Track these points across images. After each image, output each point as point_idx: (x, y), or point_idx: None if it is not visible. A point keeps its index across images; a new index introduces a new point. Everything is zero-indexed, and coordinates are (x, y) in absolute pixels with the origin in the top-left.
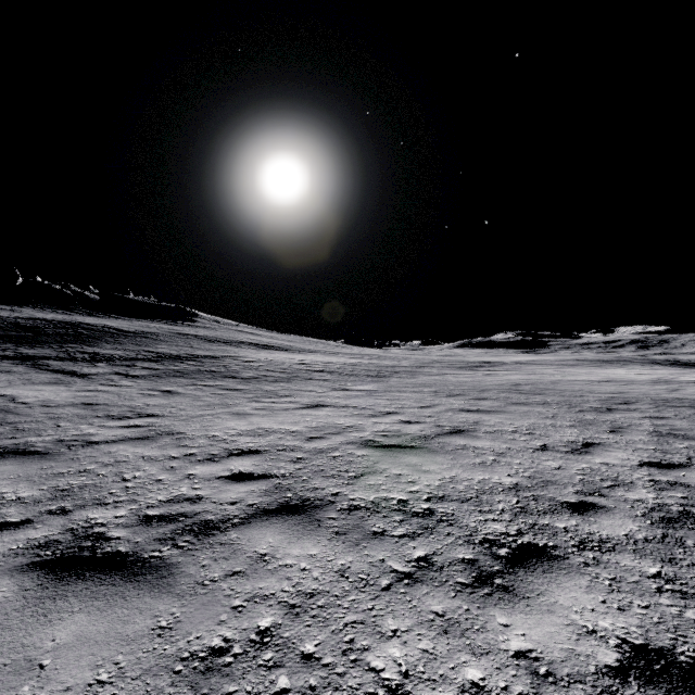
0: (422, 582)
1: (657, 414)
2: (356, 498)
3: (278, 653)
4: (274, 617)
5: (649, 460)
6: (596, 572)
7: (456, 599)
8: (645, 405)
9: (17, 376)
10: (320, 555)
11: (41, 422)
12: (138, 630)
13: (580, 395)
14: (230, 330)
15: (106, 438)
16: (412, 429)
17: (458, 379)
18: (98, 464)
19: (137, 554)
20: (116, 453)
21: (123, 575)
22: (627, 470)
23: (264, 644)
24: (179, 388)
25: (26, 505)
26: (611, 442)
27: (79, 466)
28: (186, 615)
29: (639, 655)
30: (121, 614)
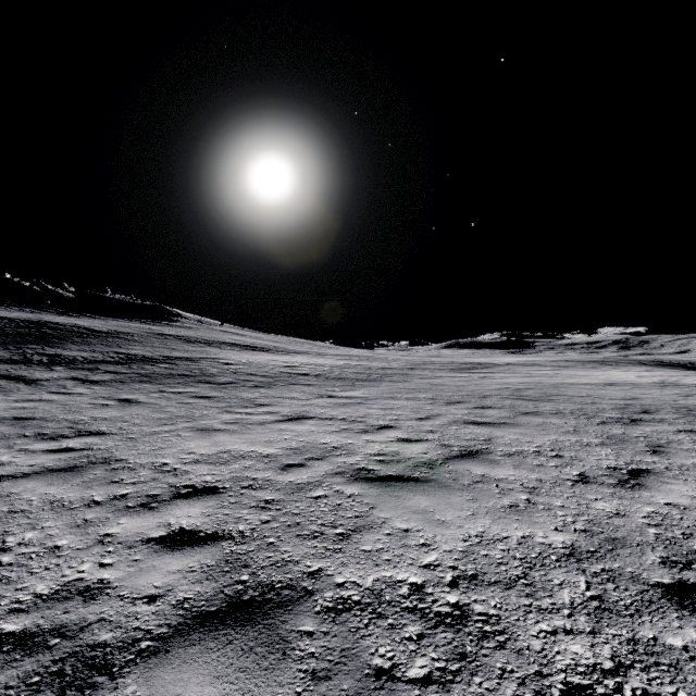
0: None
1: (690, 426)
2: (346, 583)
3: None
4: None
5: None
6: None
7: None
8: (669, 415)
9: None
10: None
11: None
12: None
13: (592, 402)
14: (213, 330)
15: (18, 469)
16: (413, 451)
17: (454, 383)
18: None
19: None
20: (18, 496)
21: None
22: None
23: None
24: (142, 396)
25: None
26: (662, 468)
27: None
28: None
29: None
30: None
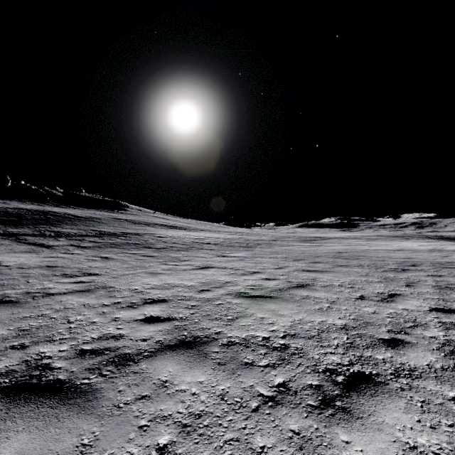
0: (282, 404)
1: (436, 273)
2: (233, 336)
3: None
4: (170, 435)
5: (436, 307)
6: (410, 396)
7: (308, 419)
8: (427, 267)
9: (4, 247)
10: (206, 382)
11: (16, 279)
12: (65, 447)
13: (382, 260)
14: (149, 216)
15: (60, 290)
16: (270, 284)
17: (300, 249)
18: (52, 310)
19: (72, 381)
20: (66, 302)
21: (59, 398)
22: (421, 314)
23: None
24: (113, 255)
25: None
26: (408, 293)
27: (38, 311)
28: (103, 433)
29: None
30: (54, 432)
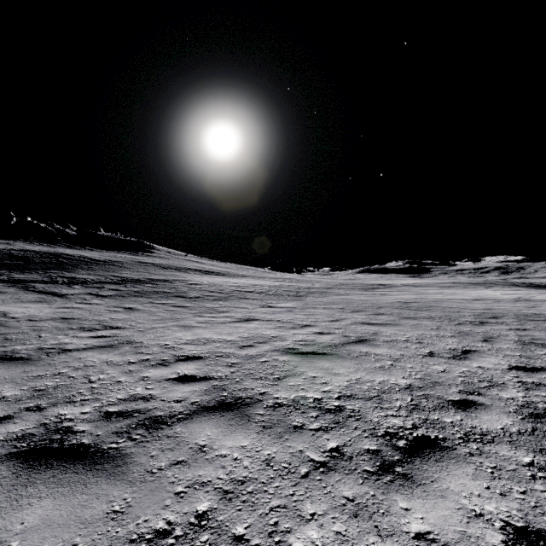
0: (335, 470)
1: (520, 326)
2: (280, 397)
3: (213, 535)
4: (210, 502)
5: (517, 365)
6: (480, 461)
7: (364, 486)
8: (510, 319)
9: (9, 296)
10: (250, 446)
11: (26, 334)
12: (95, 514)
13: (457, 311)
14: (180, 259)
15: (78, 346)
16: (324, 339)
17: (360, 298)
18: (70, 368)
19: (97, 445)
20: (85, 359)
21: (85, 464)
22: (499, 373)
23: (201, 527)
24: (138, 305)
25: (9, 403)
26: (485, 349)
27: (55, 370)
28: (136, 500)
29: (521, 536)
30: (81, 499)
